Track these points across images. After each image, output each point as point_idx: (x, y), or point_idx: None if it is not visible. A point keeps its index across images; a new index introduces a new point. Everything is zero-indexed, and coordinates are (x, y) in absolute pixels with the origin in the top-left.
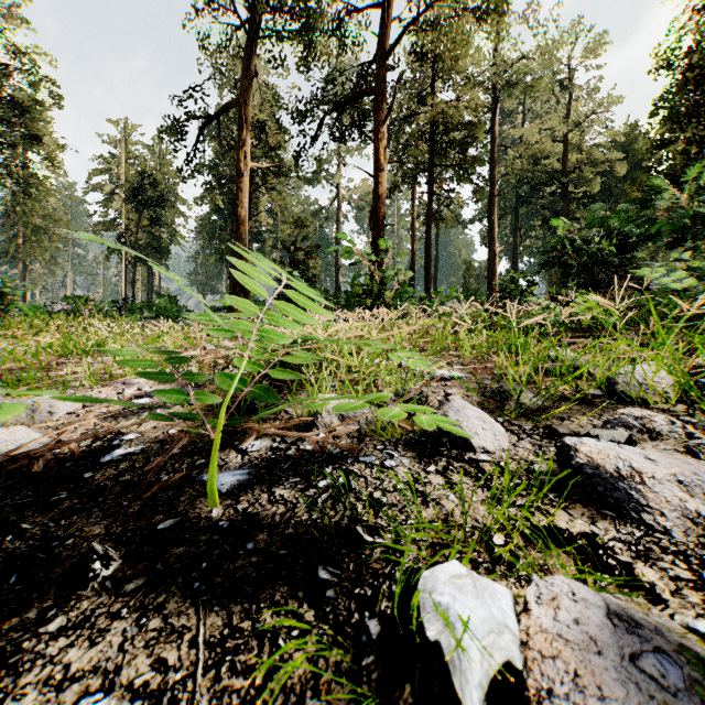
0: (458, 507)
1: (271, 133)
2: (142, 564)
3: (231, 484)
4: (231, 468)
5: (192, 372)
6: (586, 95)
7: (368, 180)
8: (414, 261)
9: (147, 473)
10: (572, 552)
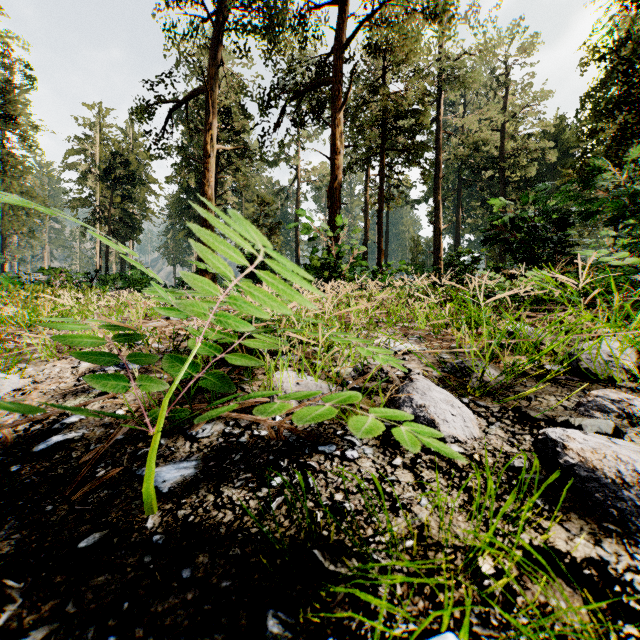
0: (433, 516)
1: (236, 118)
2: (49, 603)
3: (174, 481)
4: (177, 460)
5: (131, 355)
6: (521, 89)
7: (325, 163)
8: (367, 237)
9: (82, 465)
10: (578, 585)
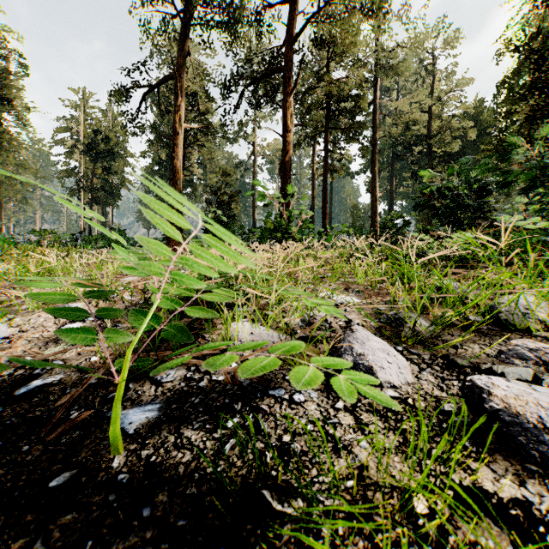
0: (372, 457)
1: (201, 101)
2: (19, 541)
3: (140, 422)
4: (143, 403)
5: (101, 309)
6: (445, 77)
7: (278, 139)
8: (314, 203)
9: (58, 407)
10: (505, 525)
